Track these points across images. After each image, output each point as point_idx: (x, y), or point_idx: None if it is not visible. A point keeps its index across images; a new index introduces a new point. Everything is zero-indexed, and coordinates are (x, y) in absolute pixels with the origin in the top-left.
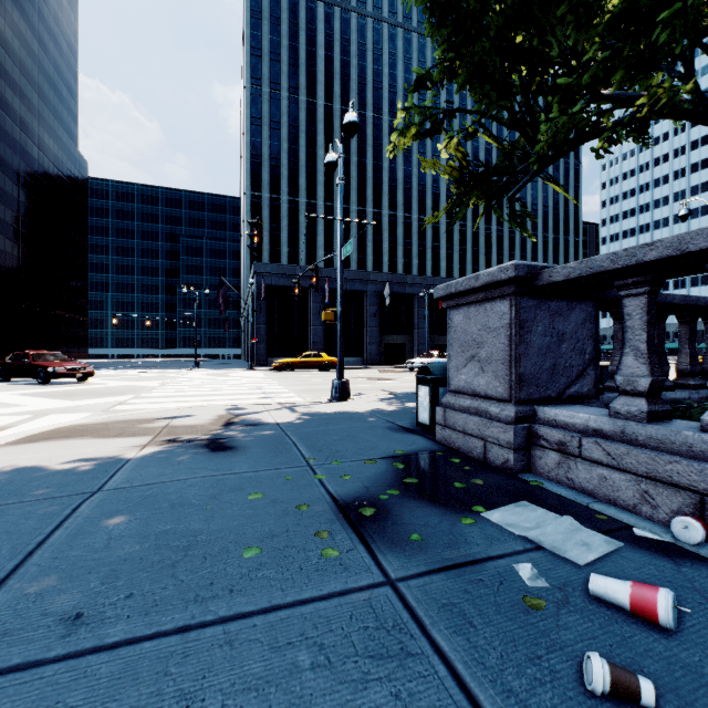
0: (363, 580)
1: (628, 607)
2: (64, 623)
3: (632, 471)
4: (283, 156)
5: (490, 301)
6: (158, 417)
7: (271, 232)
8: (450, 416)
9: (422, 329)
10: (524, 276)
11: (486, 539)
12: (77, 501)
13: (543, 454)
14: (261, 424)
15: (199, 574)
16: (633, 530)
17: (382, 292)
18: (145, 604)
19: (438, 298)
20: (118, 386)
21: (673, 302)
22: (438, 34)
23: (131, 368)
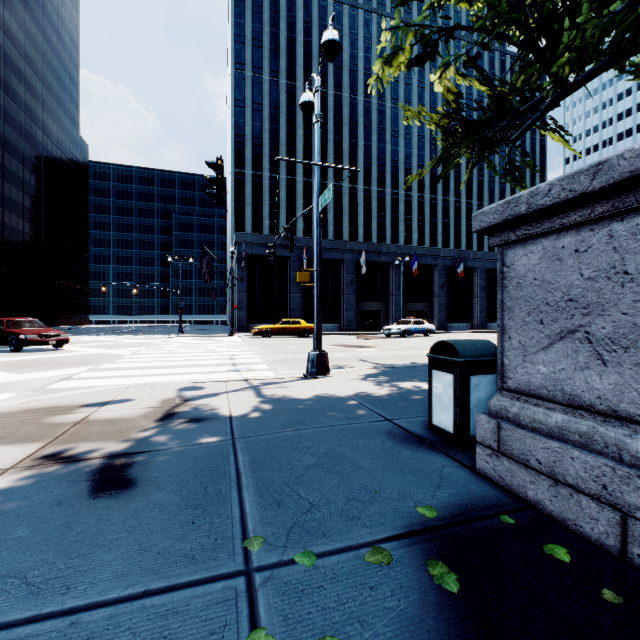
0: None
1: None
2: None
3: None
4: (265, 135)
5: (629, 216)
6: (86, 403)
7: (254, 207)
8: (514, 437)
9: (396, 296)
10: None
11: None
12: None
13: None
14: (209, 418)
15: None
16: None
17: (358, 261)
18: None
19: (483, 229)
20: (88, 354)
21: None
22: None
23: (119, 334)
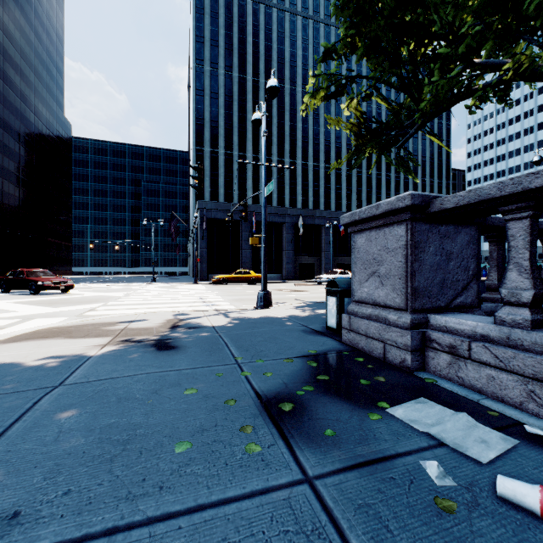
0: (283, 477)
1: (539, 513)
2: (0, 523)
3: (519, 373)
4: (221, 119)
5: (389, 226)
6: (119, 321)
7: (211, 178)
8: (354, 322)
9: (327, 252)
10: (419, 204)
11: (392, 435)
12: (39, 395)
13: (436, 355)
14: (200, 327)
15: (133, 469)
16: (524, 427)
17: (296, 223)
18: (79, 502)
19: (344, 224)
20: (92, 296)
21: (539, 227)
22: (342, 15)
23: (103, 282)
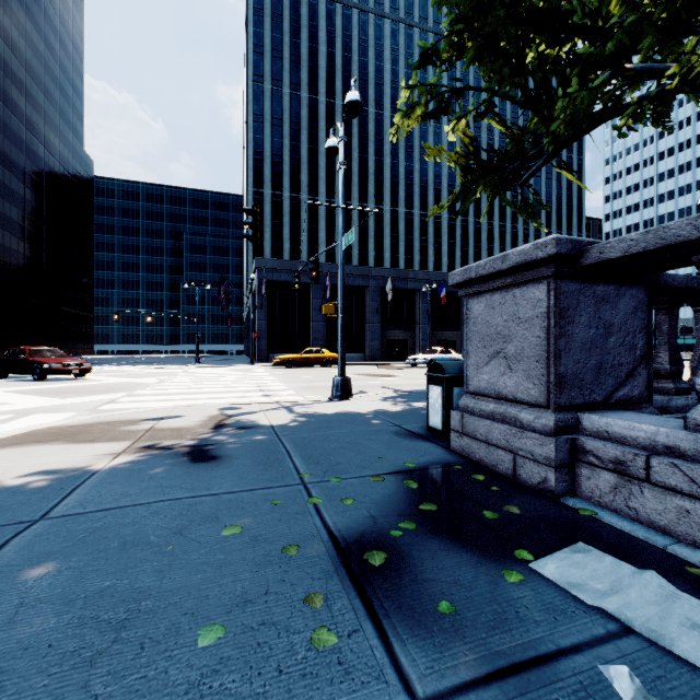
0: (373, 699)
1: None
2: None
3: None
4: (285, 153)
5: (520, 286)
6: (145, 418)
7: (273, 229)
8: (469, 422)
9: (424, 324)
10: (568, 253)
11: (546, 611)
12: (6, 537)
13: (593, 473)
14: (254, 426)
15: (125, 682)
16: None
17: (384, 288)
18: None
19: (454, 284)
20: (114, 383)
21: None
22: (447, 4)
23: (132, 364)
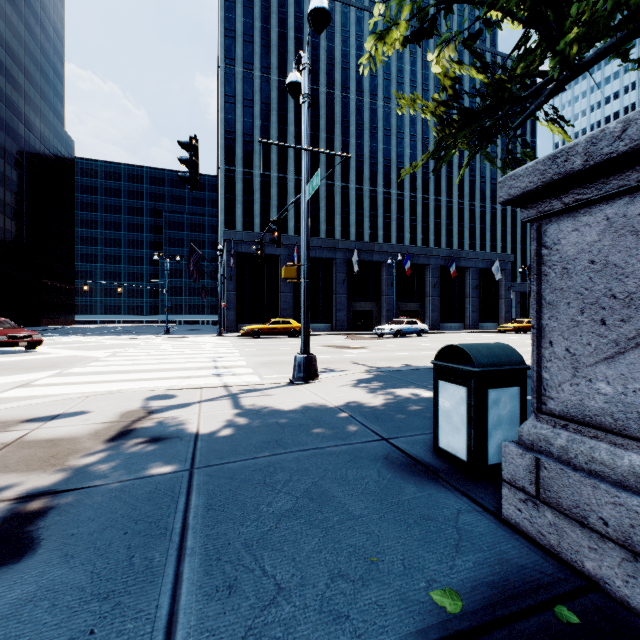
0: None
1: None
2: None
3: None
4: (256, 132)
5: None
6: (30, 417)
7: (244, 205)
8: (562, 482)
9: (389, 295)
10: None
11: None
12: None
13: None
14: (170, 437)
15: None
16: None
17: (350, 260)
18: None
19: (514, 197)
20: (60, 357)
21: None
22: None
23: (102, 335)
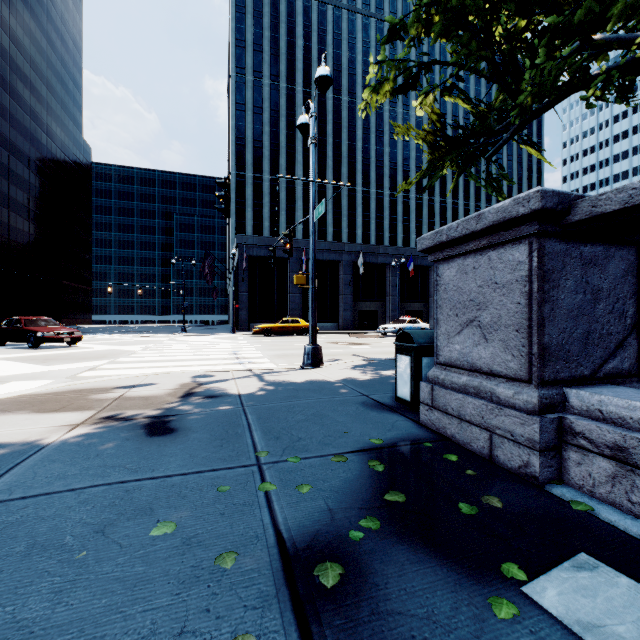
0: None
1: None
2: None
3: None
4: (265, 138)
5: (497, 248)
6: (117, 386)
7: (254, 208)
8: (440, 395)
9: (393, 296)
10: (554, 207)
11: None
12: None
13: (584, 458)
14: (222, 395)
15: None
16: None
17: (356, 262)
18: None
19: (423, 249)
20: (102, 350)
21: None
22: None
23: (124, 333)
